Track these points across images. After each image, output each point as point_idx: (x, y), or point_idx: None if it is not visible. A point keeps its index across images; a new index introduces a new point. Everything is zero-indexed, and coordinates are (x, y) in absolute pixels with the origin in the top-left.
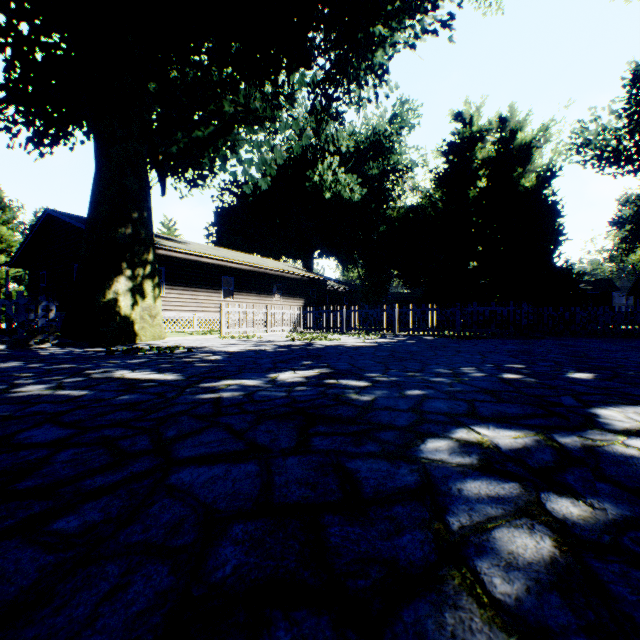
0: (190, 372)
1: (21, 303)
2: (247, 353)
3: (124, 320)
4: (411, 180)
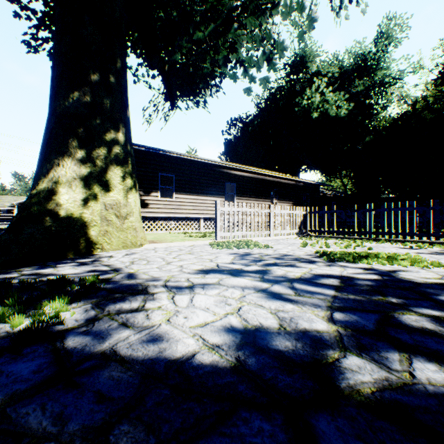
0: None
1: None
2: None
3: (63, 222)
4: (399, 90)
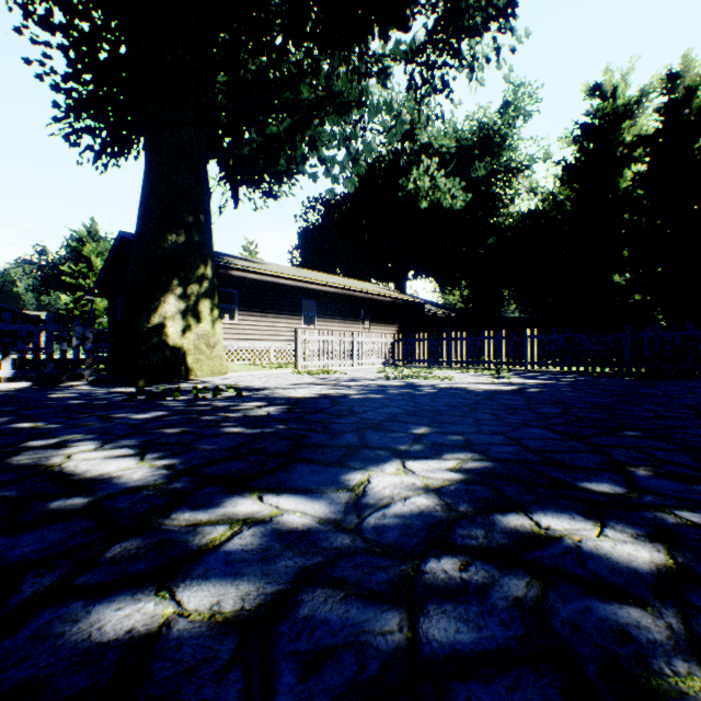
0: (194, 454)
1: (50, 330)
2: (319, 402)
3: (172, 351)
4: (528, 180)
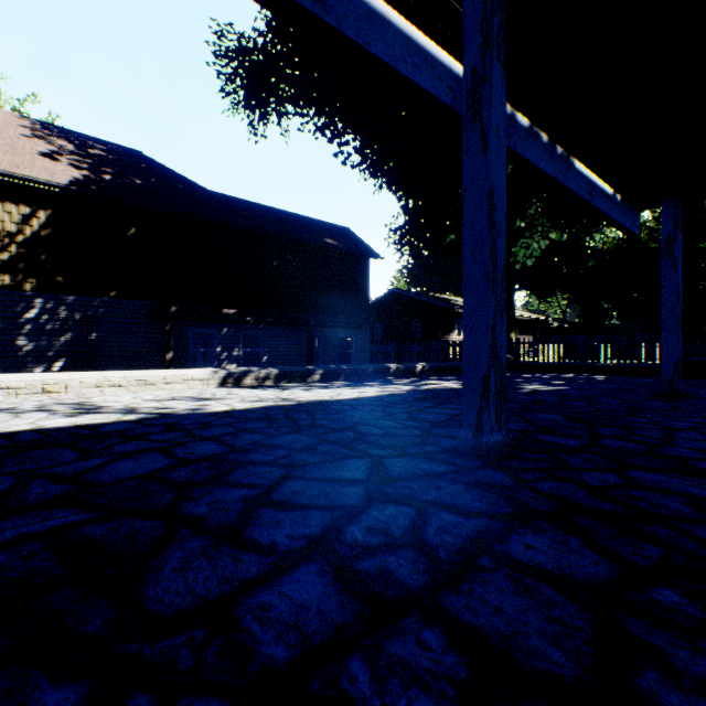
0: None
1: None
2: None
3: None
4: None
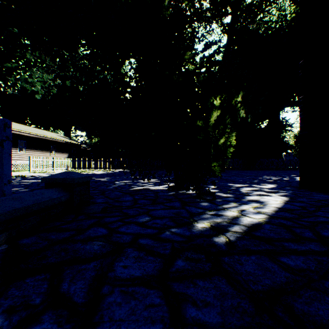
0: None
1: None
2: None
3: None
4: None
